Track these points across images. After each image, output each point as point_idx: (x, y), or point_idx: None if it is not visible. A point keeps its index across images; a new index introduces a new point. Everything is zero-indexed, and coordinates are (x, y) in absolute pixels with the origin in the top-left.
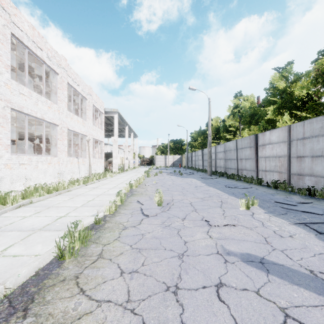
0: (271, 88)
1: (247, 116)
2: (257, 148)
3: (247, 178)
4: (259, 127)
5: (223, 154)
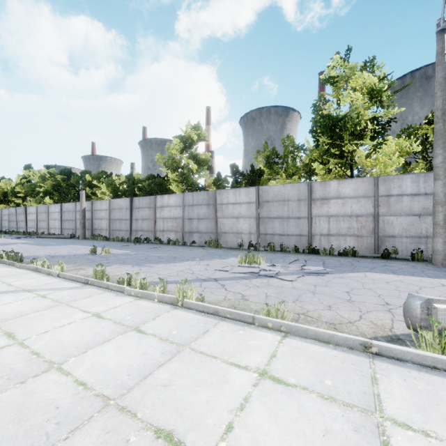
0: (45, 176)
1: (28, 191)
2: (27, 214)
3: (19, 232)
4: (37, 200)
5: (8, 216)
